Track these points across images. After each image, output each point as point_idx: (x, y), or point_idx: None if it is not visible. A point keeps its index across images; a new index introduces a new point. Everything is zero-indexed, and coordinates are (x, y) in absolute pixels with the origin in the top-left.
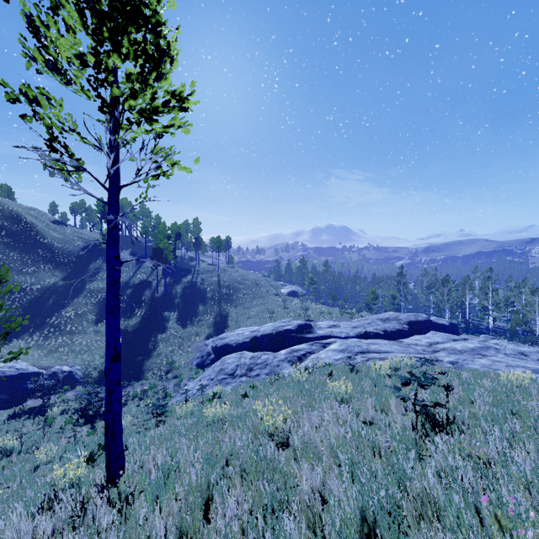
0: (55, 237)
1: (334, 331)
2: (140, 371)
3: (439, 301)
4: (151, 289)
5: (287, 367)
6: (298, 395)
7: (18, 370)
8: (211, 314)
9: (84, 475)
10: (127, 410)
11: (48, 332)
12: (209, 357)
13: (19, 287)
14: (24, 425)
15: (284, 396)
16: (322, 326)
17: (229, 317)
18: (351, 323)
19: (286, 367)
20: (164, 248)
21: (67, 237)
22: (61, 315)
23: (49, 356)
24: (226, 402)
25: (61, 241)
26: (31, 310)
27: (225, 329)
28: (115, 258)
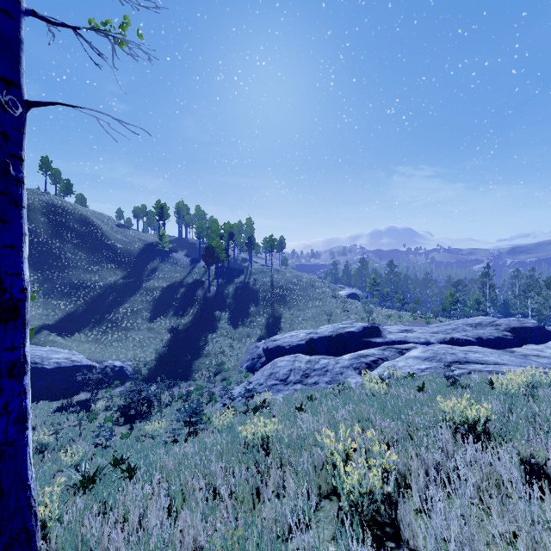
0: (117, 239)
1: (409, 336)
2: (188, 371)
3: (541, 308)
4: (203, 288)
5: (353, 376)
6: (381, 416)
7: (73, 362)
8: (264, 315)
9: (48, 519)
10: (168, 412)
11: (106, 327)
12: (259, 360)
13: (84, 284)
14: (68, 419)
15: (359, 416)
16: (392, 330)
17: (282, 318)
18: (429, 328)
19: (352, 376)
20: (216, 247)
21: (129, 238)
22: (118, 311)
23: (104, 350)
24: (273, 419)
25: (123, 242)
26: (93, 306)
27: (278, 332)
28: (3, 83)
